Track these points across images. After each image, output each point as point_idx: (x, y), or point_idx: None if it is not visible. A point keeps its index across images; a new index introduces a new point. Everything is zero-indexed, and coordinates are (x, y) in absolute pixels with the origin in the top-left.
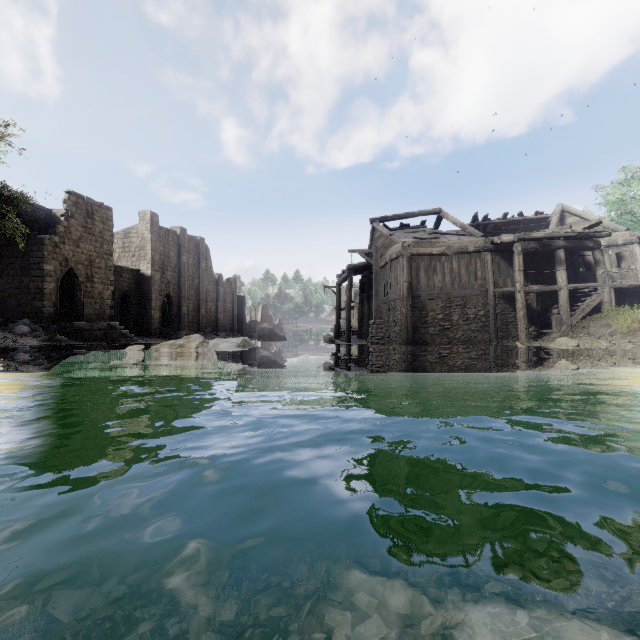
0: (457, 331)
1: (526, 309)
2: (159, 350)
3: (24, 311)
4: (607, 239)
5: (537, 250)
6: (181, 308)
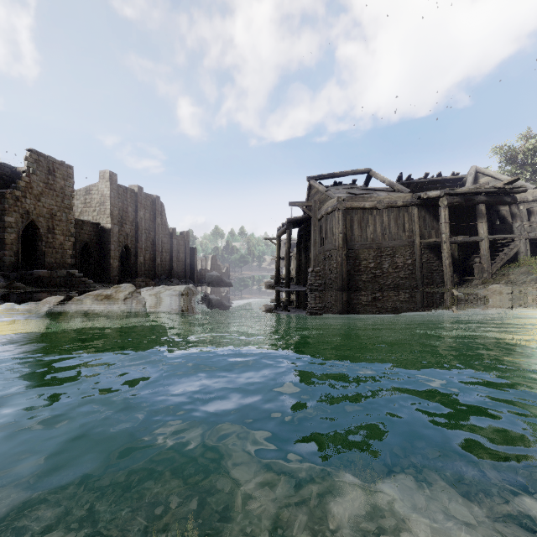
0: (387, 278)
1: (451, 258)
2: (81, 302)
3: None
4: (519, 196)
5: (461, 204)
6: (138, 258)
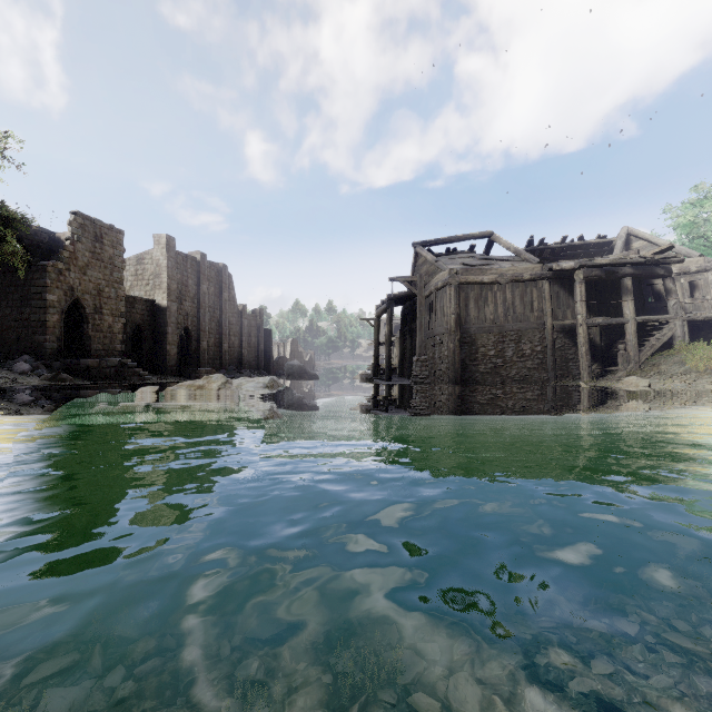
0: (511, 369)
1: (589, 344)
2: (175, 392)
3: (24, 346)
4: (679, 266)
5: (601, 278)
6: (201, 343)
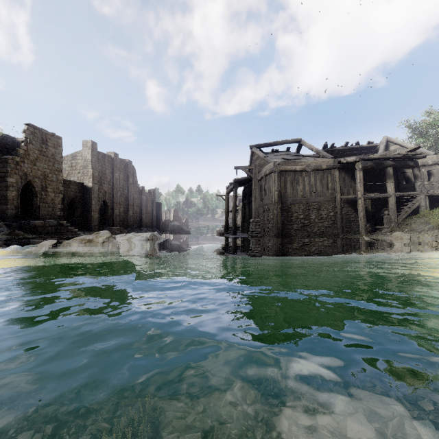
0: (314, 227)
1: (365, 211)
2: (69, 244)
3: None
4: (421, 160)
5: (373, 167)
6: (114, 211)
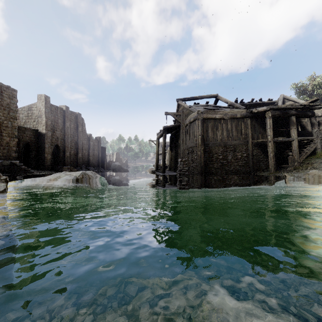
0: (230, 166)
1: (274, 152)
2: None
3: None
4: None
5: (280, 116)
6: (65, 153)
